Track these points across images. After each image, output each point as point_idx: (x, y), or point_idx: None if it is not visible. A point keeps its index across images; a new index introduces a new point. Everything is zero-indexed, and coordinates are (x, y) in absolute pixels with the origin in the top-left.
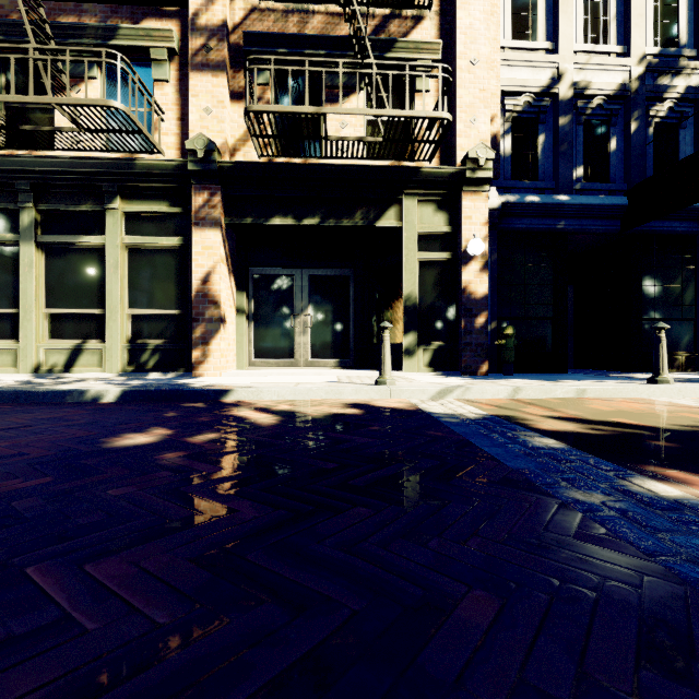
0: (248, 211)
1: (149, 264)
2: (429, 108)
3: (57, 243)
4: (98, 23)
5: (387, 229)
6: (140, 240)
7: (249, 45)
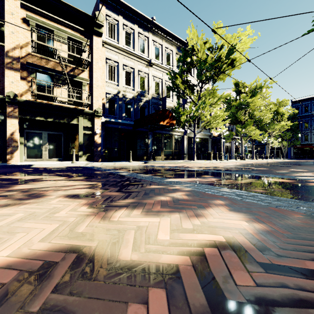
0: (28, 114)
1: None
2: (86, 94)
3: None
4: None
5: (74, 123)
6: None
7: (28, 65)
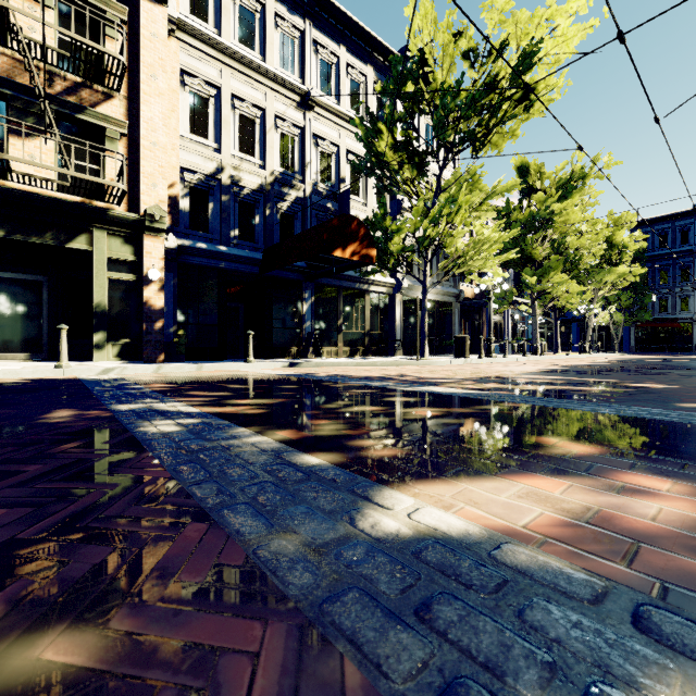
0: None
1: None
2: (119, 166)
3: None
4: None
5: (80, 250)
6: None
7: None
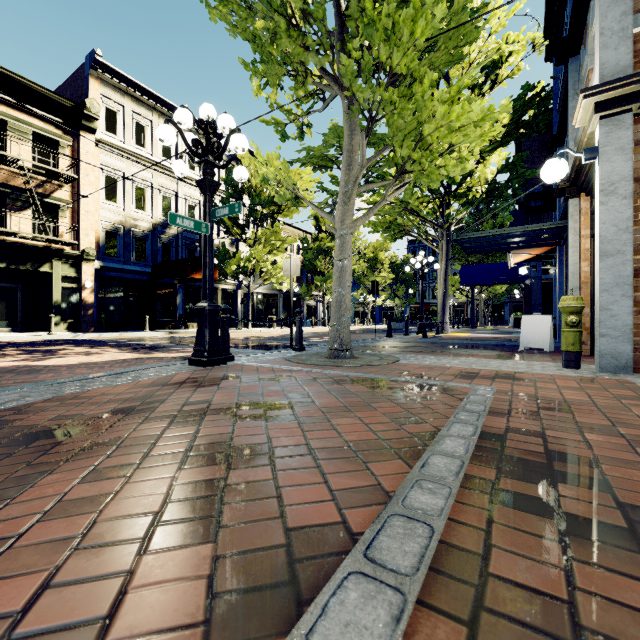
0: None
1: None
2: (67, 224)
3: None
4: None
5: (44, 271)
6: None
7: None
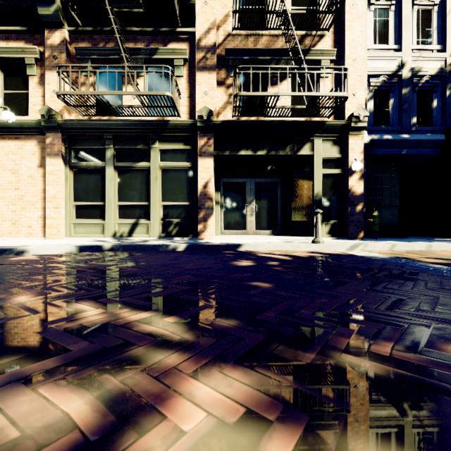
0: (227, 147)
1: (172, 177)
2: (328, 87)
3: (124, 166)
4: (147, 47)
5: (302, 156)
6: (168, 164)
7: (228, 55)
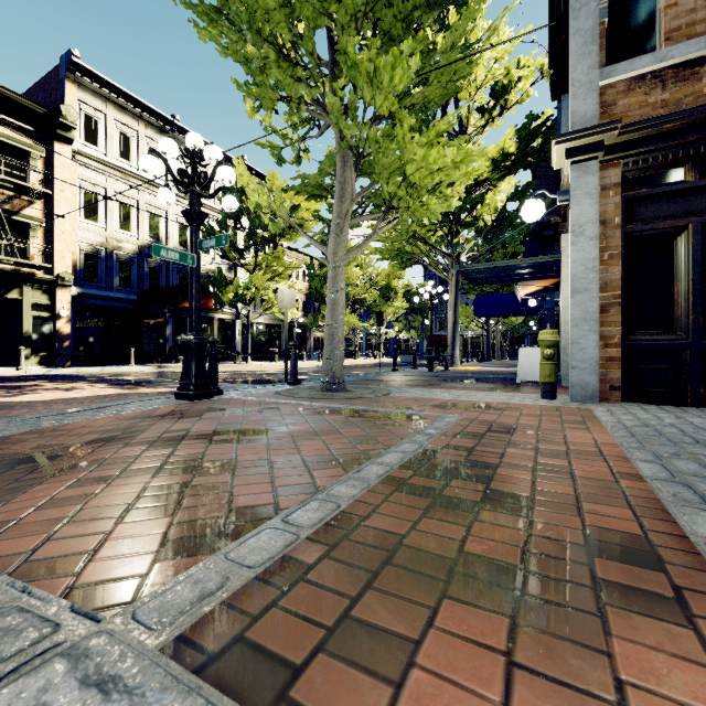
0: None
1: None
2: (38, 245)
3: None
4: None
5: (11, 297)
6: None
7: None
